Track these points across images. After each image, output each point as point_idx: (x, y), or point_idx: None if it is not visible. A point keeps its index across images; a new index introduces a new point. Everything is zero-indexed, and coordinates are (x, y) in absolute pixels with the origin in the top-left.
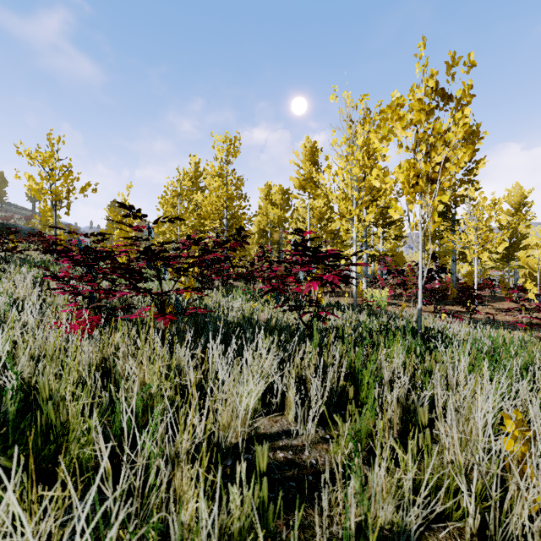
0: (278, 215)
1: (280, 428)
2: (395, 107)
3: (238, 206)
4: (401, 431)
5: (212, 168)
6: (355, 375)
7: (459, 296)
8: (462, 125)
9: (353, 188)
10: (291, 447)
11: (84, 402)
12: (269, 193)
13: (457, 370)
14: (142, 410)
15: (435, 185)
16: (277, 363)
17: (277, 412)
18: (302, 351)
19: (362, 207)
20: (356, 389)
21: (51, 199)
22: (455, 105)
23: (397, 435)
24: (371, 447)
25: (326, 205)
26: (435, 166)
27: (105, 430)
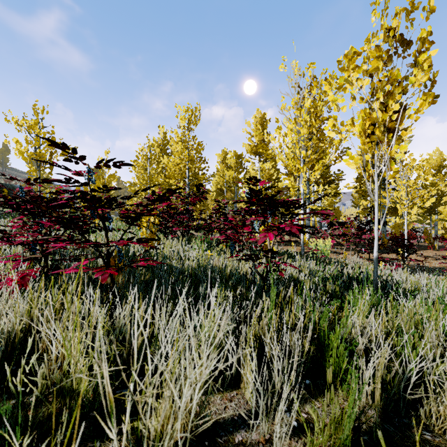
0: (233, 177)
1: (235, 410)
2: (351, 55)
3: (198, 167)
4: (380, 411)
5: (176, 135)
6: (320, 338)
7: (388, 245)
8: (427, 67)
9: (301, 148)
10: (250, 446)
11: (0, 375)
12: (225, 158)
13: (423, 326)
14: (56, 397)
15: (392, 134)
16: (232, 321)
17: (232, 385)
18: (259, 308)
19: (309, 165)
20: (321, 353)
21: (36, 161)
22: (418, 47)
23: (378, 418)
24: (352, 443)
25: (274, 168)
26: (393, 115)
27: (1, 429)
